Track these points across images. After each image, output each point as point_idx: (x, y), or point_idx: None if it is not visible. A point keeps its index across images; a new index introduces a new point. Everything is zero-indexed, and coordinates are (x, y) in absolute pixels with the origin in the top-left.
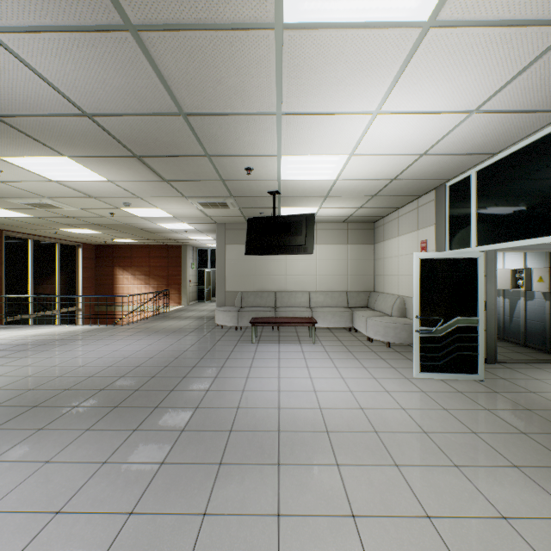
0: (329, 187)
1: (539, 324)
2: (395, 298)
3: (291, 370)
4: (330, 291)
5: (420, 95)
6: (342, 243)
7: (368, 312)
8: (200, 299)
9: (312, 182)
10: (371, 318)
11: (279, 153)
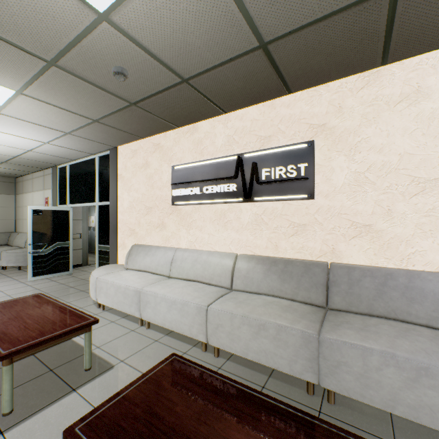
0: None
1: None
2: None
3: None
4: None
5: (9, 130)
6: None
7: (6, 247)
8: None
9: None
10: (5, 251)
11: None
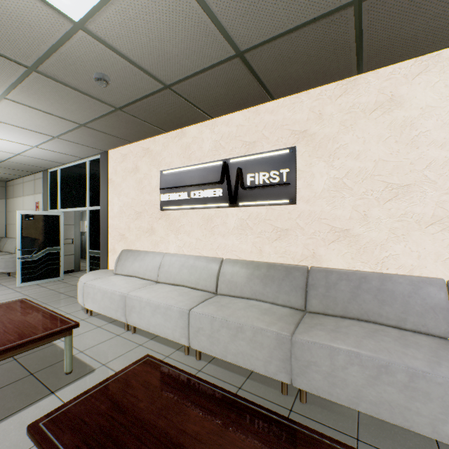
0: None
1: None
2: None
3: None
4: None
5: None
6: None
7: None
8: None
9: None
10: None
11: None
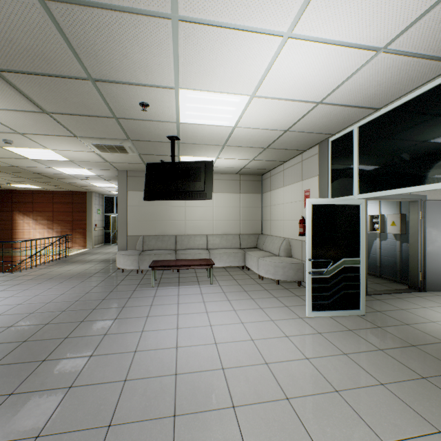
0: (227, 135)
1: (391, 259)
2: (282, 240)
3: (190, 317)
4: (225, 234)
5: (339, 14)
6: (235, 192)
7: (259, 252)
8: (106, 242)
9: (212, 127)
10: (262, 258)
11: (177, 85)
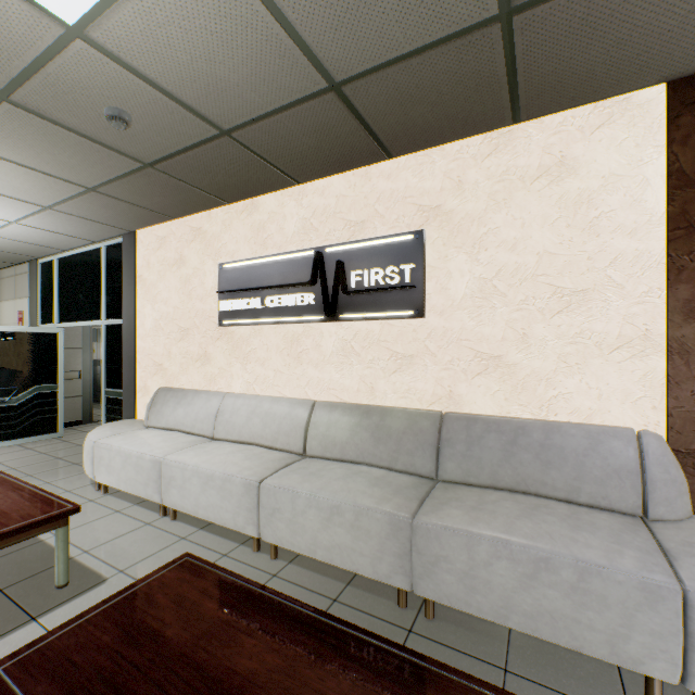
0: None
1: None
2: None
3: None
4: None
5: None
6: None
7: None
8: None
9: None
10: None
11: None
